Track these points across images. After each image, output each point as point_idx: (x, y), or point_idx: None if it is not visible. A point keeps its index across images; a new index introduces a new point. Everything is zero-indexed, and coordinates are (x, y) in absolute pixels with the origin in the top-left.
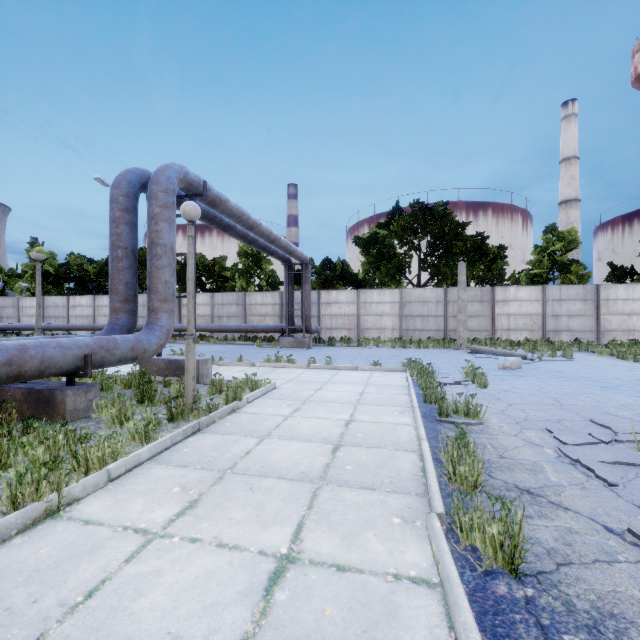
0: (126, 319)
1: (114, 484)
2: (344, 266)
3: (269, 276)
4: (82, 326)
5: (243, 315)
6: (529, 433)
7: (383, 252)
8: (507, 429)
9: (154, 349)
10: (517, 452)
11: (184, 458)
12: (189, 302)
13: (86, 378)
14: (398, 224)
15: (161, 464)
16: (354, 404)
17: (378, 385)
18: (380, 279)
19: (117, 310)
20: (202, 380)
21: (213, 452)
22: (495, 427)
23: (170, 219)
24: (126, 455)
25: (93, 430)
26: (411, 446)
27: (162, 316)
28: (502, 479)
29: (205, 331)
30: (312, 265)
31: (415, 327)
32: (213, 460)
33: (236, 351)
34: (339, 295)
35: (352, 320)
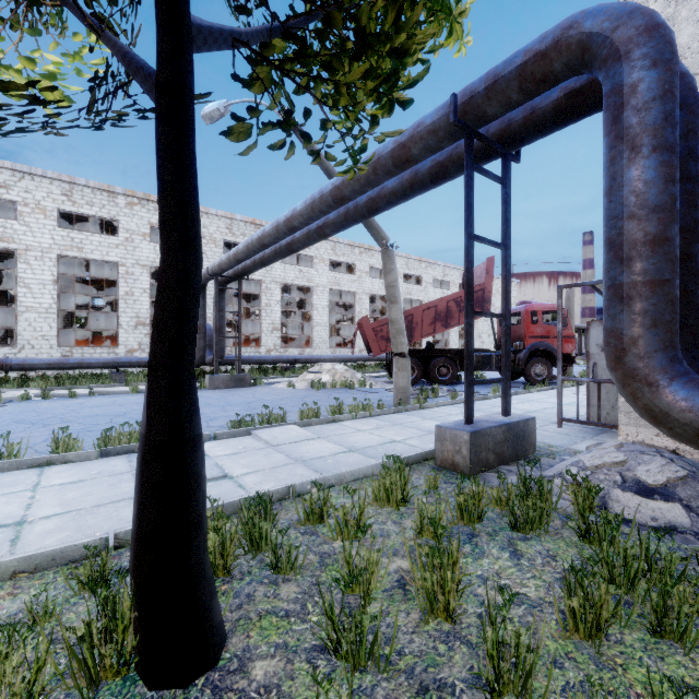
0: None
1: None
2: None
3: None
4: None
5: None
6: None
7: None
8: None
9: None
10: None
11: None
12: None
13: None
14: None
15: None
16: None
17: None
18: None
19: None
20: None
21: None
22: None
23: None
24: None
25: None
26: None
27: None
28: None
29: None
30: None
31: None
32: None
33: None
34: None
35: None
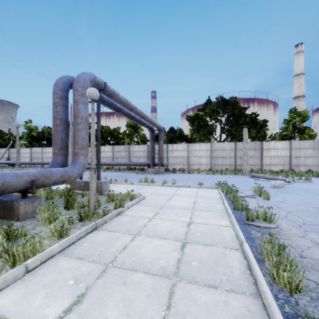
0: (61, 159)
1: (30, 275)
2: (180, 131)
3: (142, 137)
4: (49, 162)
5: (128, 157)
6: (312, 235)
7: (201, 124)
8: (295, 231)
9: (75, 176)
10: (312, 252)
11: (82, 251)
12: (92, 148)
13: (40, 191)
14: (209, 108)
15: (66, 256)
16: (191, 210)
17: (203, 197)
18: (199, 138)
19: (56, 154)
20: (104, 193)
21: (102, 246)
22: (286, 229)
23: (85, 102)
24: (46, 247)
25: (33, 226)
26: (234, 245)
27: (80, 157)
28: (312, 280)
29: (109, 165)
30: (164, 131)
31: (219, 163)
32: (101, 254)
33: (124, 176)
34: (178, 146)
35: (185, 159)
